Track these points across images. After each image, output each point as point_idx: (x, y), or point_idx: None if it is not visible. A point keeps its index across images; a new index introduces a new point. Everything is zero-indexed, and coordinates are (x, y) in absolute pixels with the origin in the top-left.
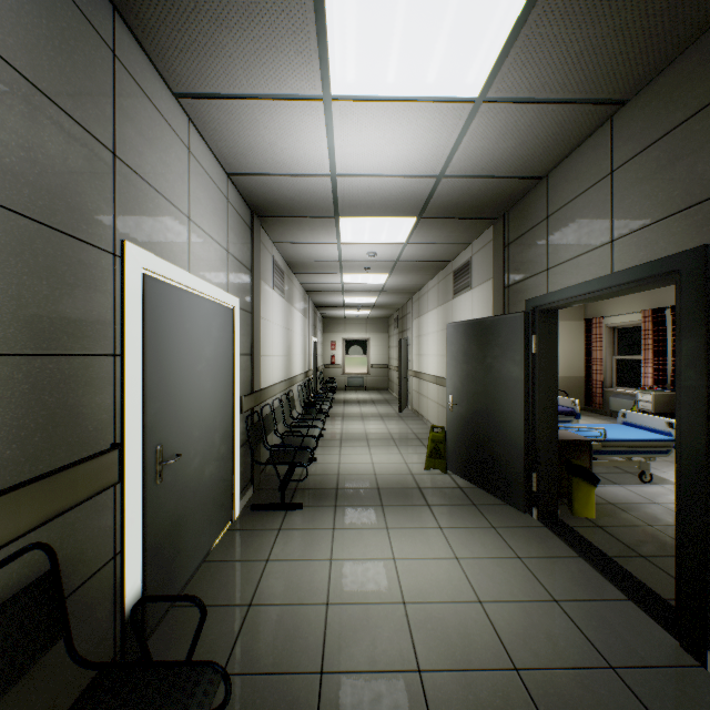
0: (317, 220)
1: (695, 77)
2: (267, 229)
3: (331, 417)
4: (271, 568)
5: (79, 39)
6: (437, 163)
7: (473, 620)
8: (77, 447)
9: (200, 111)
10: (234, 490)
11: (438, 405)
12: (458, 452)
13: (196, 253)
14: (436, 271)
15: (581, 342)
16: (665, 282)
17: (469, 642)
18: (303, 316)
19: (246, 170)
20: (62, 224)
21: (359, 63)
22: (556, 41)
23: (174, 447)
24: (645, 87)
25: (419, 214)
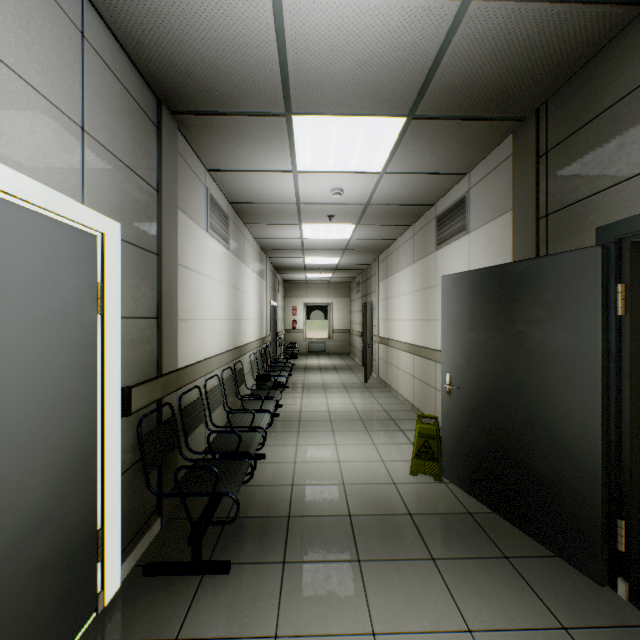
0: (261, 121)
1: None
2: (192, 141)
3: (289, 388)
4: None
5: None
6: None
7: None
8: None
9: None
10: (103, 555)
11: (413, 378)
12: (461, 455)
13: None
14: (412, 220)
15: None
16: None
17: None
18: (259, 276)
19: None
20: None
21: None
22: None
23: None
24: None
25: (411, 110)
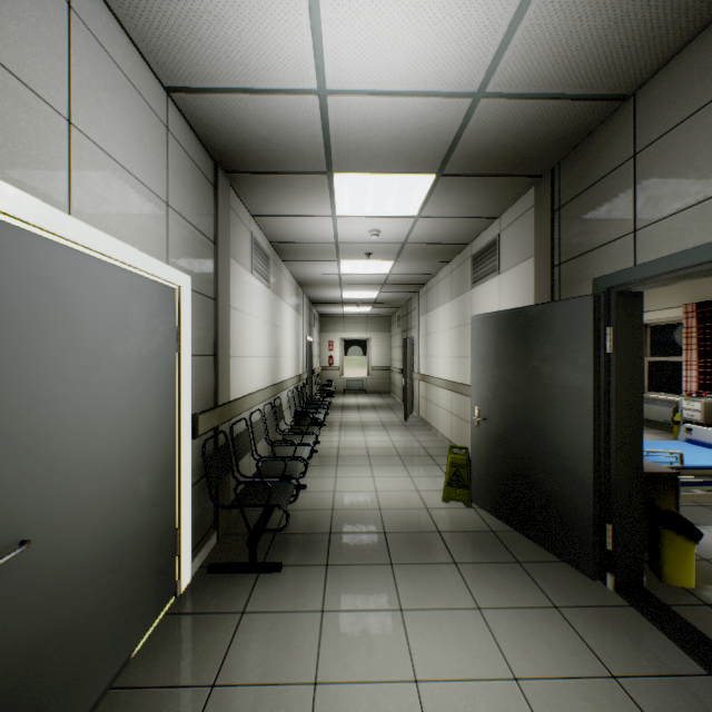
0: (304, 178)
1: None
2: (241, 193)
3: (327, 426)
4: (215, 706)
5: None
6: (478, 66)
7: None
8: None
9: None
10: (180, 551)
11: (452, 414)
12: (488, 481)
13: (91, 187)
14: (450, 257)
15: None
16: None
17: None
18: (295, 312)
19: (192, 80)
20: None
21: None
22: None
23: (19, 527)
24: None
25: (440, 169)
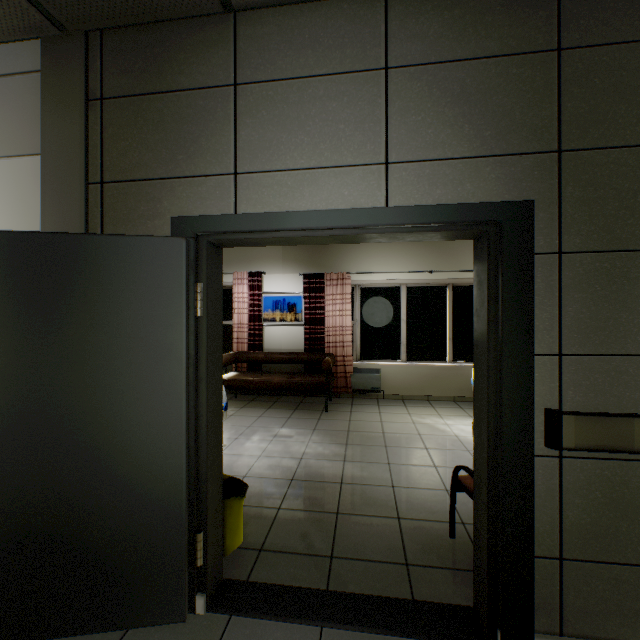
0: None
1: (513, 14)
2: None
3: None
4: None
5: None
6: None
7: None
8: None
9: None
10: None
11: None
12: None
13: None
14: None
15: None
16: (454, 234)
17: None
18: None
19: None
20: None
21: None
22: None
23: None
24: None
25: None
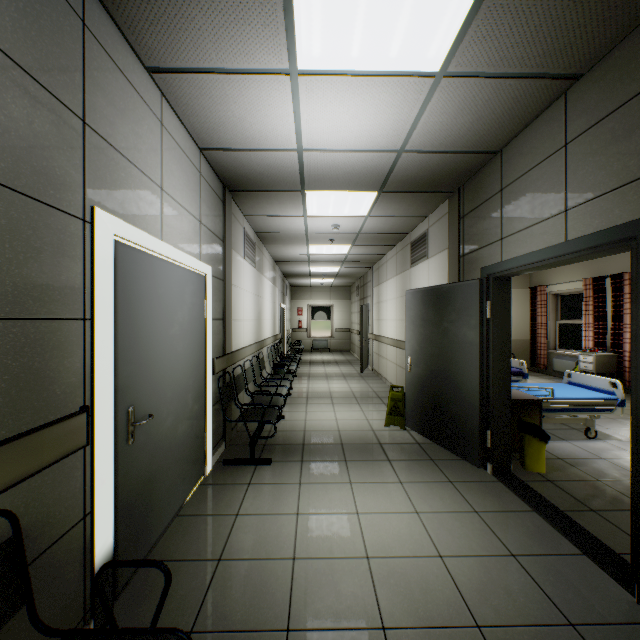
0: (285, 194)
1: None
2: (239, 202)
3: (298, 377)
4: (240, 522)
5: (45, 4)
6: (398, 138)
7: (434, 575)
8: (43, 411)
9: (172, 86)
10: (207, 447)
11: (397, 366)
12: (416, 409)
13: (169, 222)
14: (395, 242)
15: (527, 308)
16: (619, 249)
17: (432, 598)
18: (272, 284)
19: (218, 145)
20: (27, 188)
21: (325, 36)
22: (516, 13)
23: (147, 408)
24: (599, 61)
25: (380, 188)
